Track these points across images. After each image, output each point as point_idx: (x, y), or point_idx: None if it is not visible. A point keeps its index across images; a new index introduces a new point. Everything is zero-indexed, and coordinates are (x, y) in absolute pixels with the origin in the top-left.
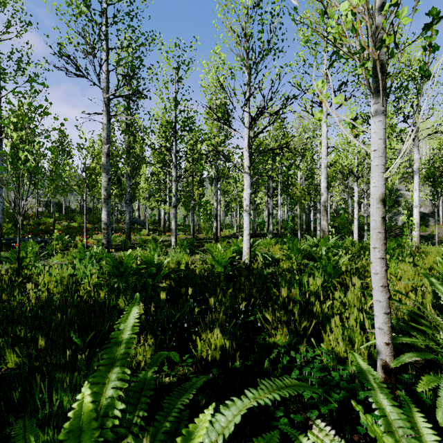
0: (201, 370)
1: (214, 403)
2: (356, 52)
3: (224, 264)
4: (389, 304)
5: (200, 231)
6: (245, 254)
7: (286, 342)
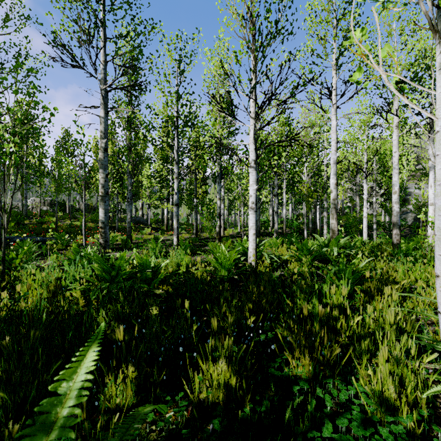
0: (197, 420)
1: None
2: None
3: (228, 267)
4: None
5: (203, 230)
6: (251, 255)
7: (309, 375)
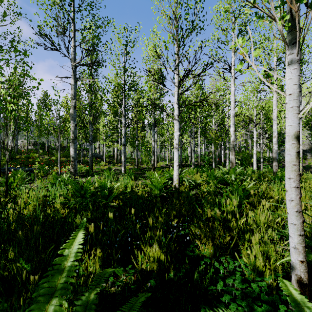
0: (140, 281)
1: None
2: (277, 6)
3: (160, 188)
4: (303, 227)
5: (142, 163)
6: (175, 180)
7: (211, 254)
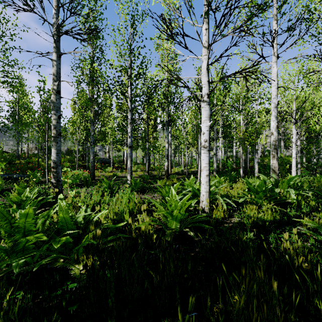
0: None
1: None
2: None
3: (180, 217)
4: None
5: (154, 168)
6: (203, 199)
7: None
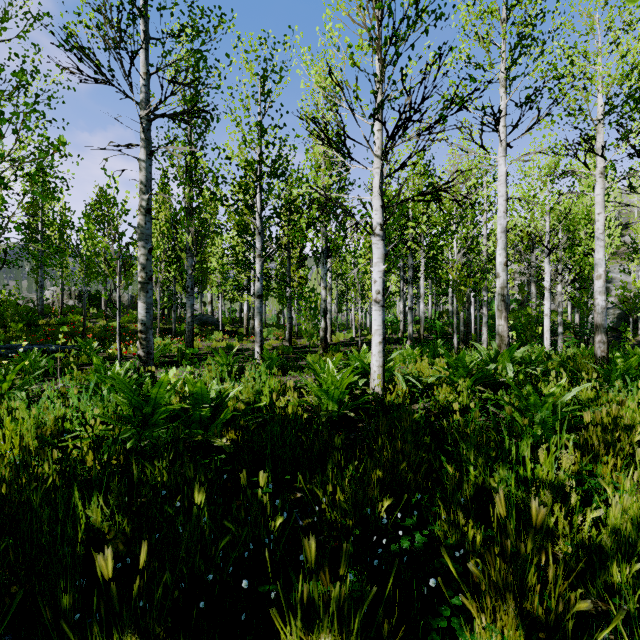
0: None
1: None
2: None
3: (339, 397)
4: None
5: (300, 335)
6: (375, 377)
7: None
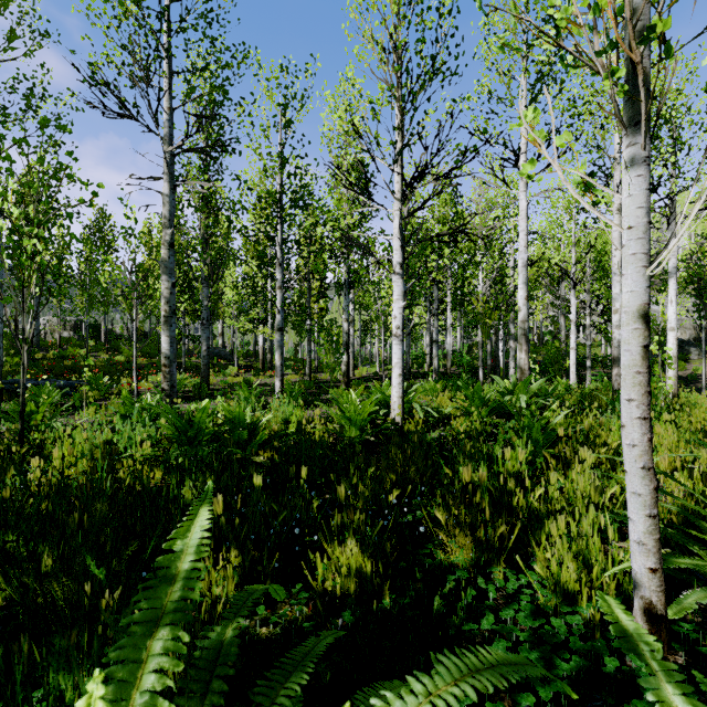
0: (323, 614)
1: (348, 702)
2: (601, 51)
3: (361, 424)
4: (656, 499)
5: (321, 369)
6: (395, 407)
7: (470, 562)
